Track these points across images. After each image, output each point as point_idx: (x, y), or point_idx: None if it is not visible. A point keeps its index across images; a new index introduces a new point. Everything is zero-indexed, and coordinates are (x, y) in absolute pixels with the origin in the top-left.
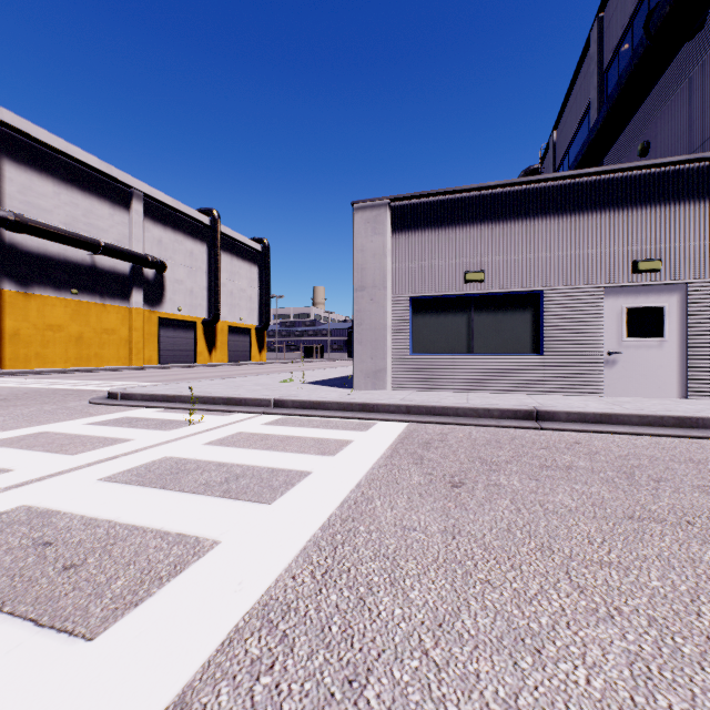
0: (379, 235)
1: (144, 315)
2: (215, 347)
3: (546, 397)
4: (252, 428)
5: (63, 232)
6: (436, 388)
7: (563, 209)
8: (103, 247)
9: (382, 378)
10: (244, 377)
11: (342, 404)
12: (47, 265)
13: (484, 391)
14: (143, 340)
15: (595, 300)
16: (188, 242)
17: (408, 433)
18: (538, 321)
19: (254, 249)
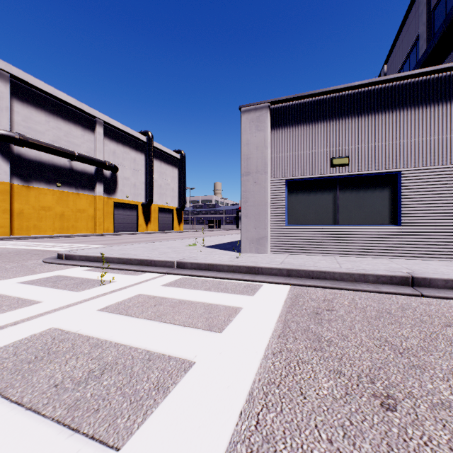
0: (261, 131)
1: (104, 200)
2: (150, 221)
3: (406, 262)
4: (151, 290)
5: (51, 146)
6: (307, 252)
7: (418, 101)
8: (77, 156)
9: (263, 244)
10: (163, 242)
11: (231, 266)
12: (41, 168)
13: (348, 255)
14: (103, 216)
15: (449, 178)
16: (132, 153)
17: (293, 298)
18: (395, 197)
19: (175, 157)
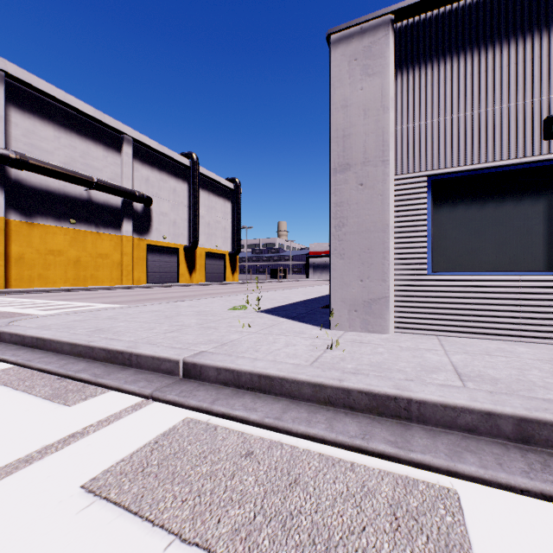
0: (375, 76)
1: (134, 242)
2: (195, 270)
3: None
4: (6, 543)
5: (60, 169)
6: (481, 333)
7: None
8: (96, 183)
9: (379, 313)
10: (197, 300)
11: (323, 388)
12: (48, 199)
13: None
14: (133, 263)
15: None
16: (171, 181)
17: None
18: None
19: (228, 187)
